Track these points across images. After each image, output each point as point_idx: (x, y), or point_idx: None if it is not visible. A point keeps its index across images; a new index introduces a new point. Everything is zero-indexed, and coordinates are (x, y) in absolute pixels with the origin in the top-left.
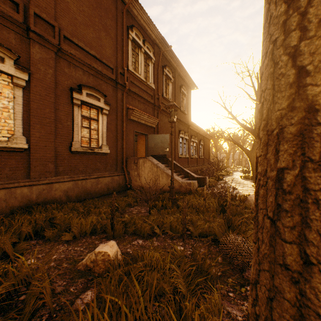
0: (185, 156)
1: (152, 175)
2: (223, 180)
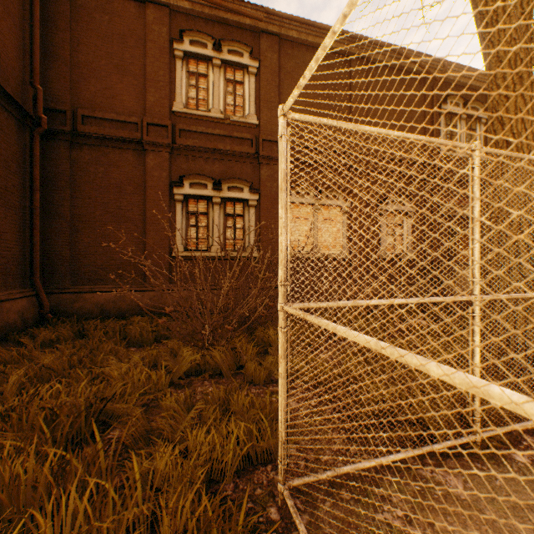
0: None
1: None
2: None
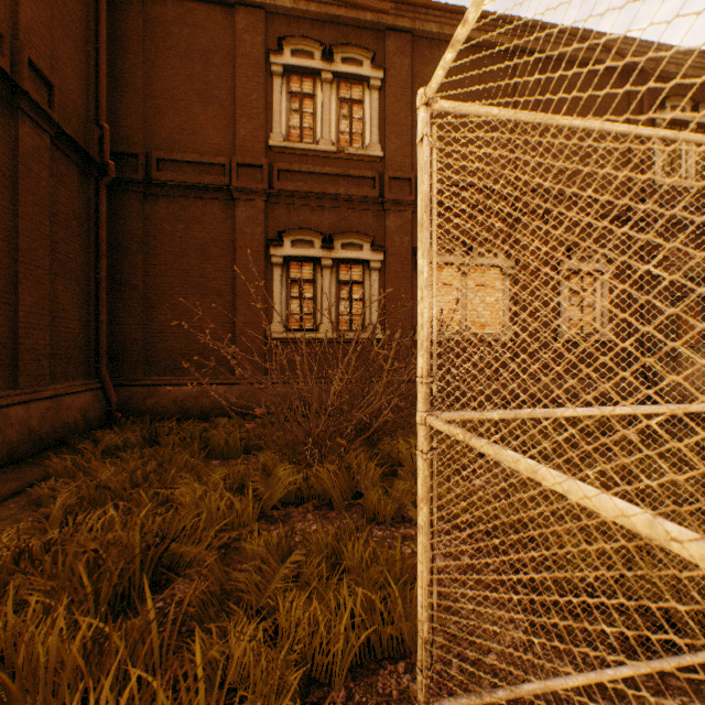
0: None
1: None
2: None
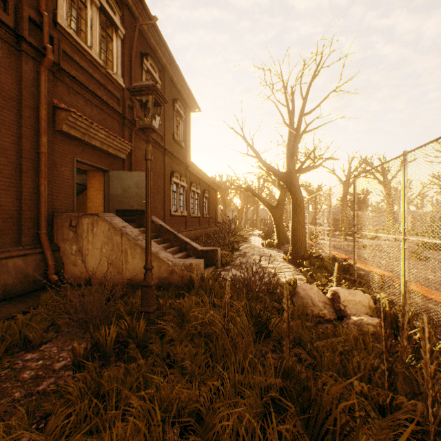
0: (181, 214)
1: (112, 251)
2: (240, 250)
